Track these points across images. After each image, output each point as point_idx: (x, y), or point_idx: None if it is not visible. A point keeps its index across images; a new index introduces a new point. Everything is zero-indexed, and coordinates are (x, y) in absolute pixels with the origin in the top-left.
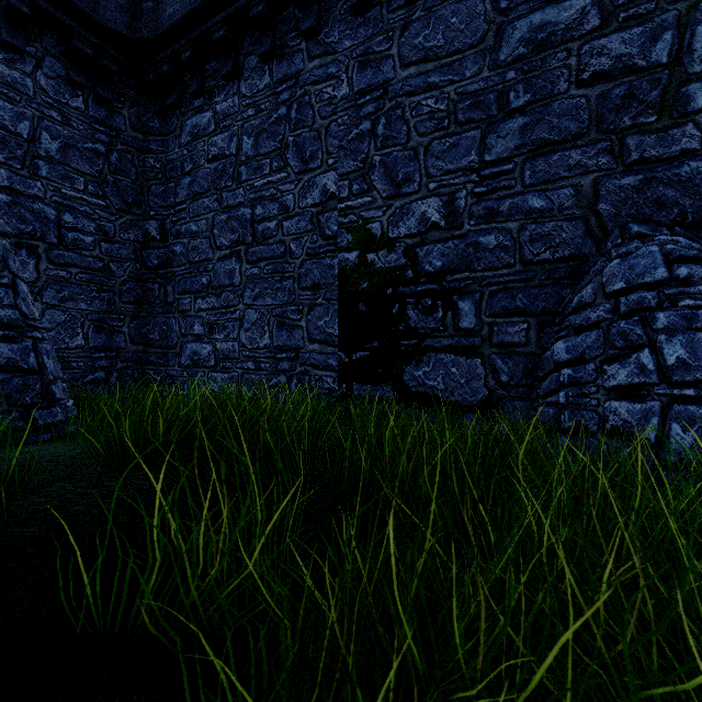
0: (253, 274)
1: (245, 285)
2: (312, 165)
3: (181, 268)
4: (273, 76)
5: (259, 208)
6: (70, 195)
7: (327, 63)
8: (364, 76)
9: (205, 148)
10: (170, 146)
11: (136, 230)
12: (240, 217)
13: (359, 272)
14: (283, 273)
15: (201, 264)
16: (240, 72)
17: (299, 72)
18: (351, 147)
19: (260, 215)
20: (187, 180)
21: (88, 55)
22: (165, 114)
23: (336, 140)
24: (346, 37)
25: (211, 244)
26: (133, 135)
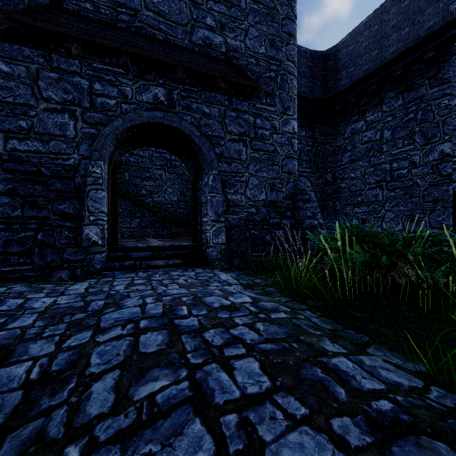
0: (391, 196)
1: (385, 201)
2: (432, 140)
3: (344, 194)
4: (404, 100)
5: (395, 164)
6: (301, 170)
7: (443, 88)
8: None
9: (359, 138)
10: (338, 139)
11: (321, 179)
12: (382, 169)
13: None
14: (411, 195)
15: (357, 192)
16: (382, 101)
17: (423, 96)
18: None
19: (395, 167)
20: (348, 154)
21: (308, 114)
22: (335, 126)
23: (450, 127)
24: None
25: (363, 182)
26: (320, 138)
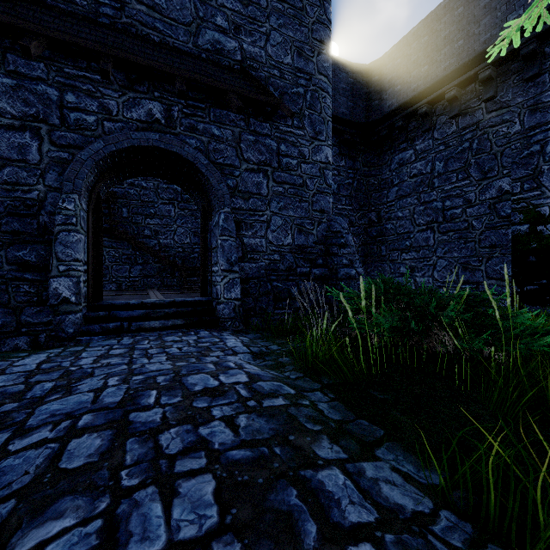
0: (443, 239)
1: (437, 246)
2: (489, 175)
3: (391, 236)
4: (458, 126)
5: (447, 202)
6: (340, 208)
7: (502, 113)
8: (534, 118)
9: (408, 170)
10: (383, 171)
11: (364, 218)
12: (433, 208)
13: (529, 237)
14: (466, 239)
15: (405, 234)
16: (433, 126)
17: (479, 121)
18: (522, 162)
19: (448, 206)
20: (395, 189)
21: (348, 139)
22: (380, 155)
23: (509, 159)
24: (517, 96)
25: (412, 223)
26: (363, 169)
